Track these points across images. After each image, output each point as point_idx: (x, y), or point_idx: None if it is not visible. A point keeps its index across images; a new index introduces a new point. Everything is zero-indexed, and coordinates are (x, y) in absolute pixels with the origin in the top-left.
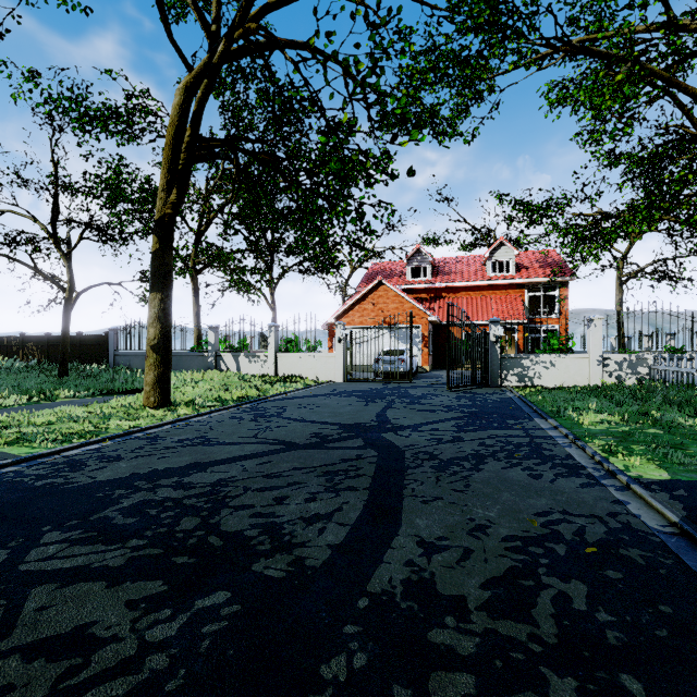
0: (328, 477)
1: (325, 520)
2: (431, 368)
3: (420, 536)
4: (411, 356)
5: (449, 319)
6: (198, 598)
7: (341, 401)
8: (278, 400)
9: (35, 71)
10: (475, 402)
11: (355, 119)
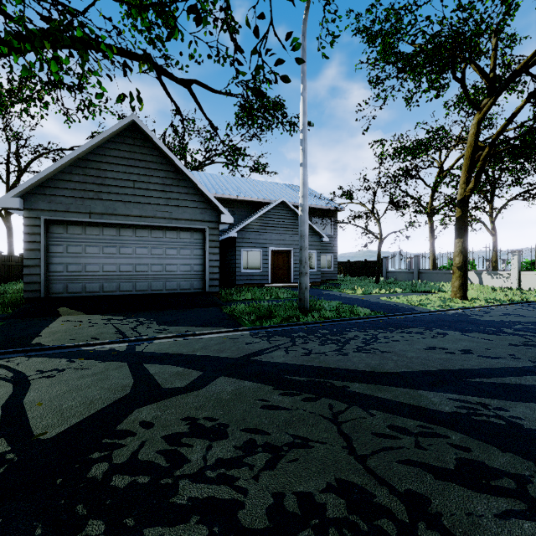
0: None
1: None
2: None
3: None
4: None
5: None
6: None
7: None
8: None
9: (383, 139)
10: None
11: None
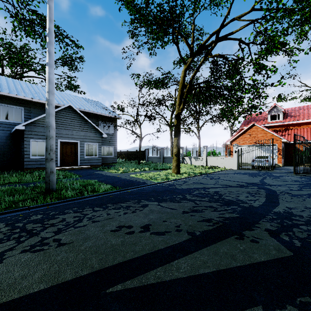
0: (249, 193)
1: (254, 200)
2: (283, 165)
3: (286, 206)
4: (272, 159)
5: (295, 142)
6: (230, 206)
7: (240, 176)
8: (214, 174)
9: (139, 74)
10: (310, 179)
11: (255, 79)
